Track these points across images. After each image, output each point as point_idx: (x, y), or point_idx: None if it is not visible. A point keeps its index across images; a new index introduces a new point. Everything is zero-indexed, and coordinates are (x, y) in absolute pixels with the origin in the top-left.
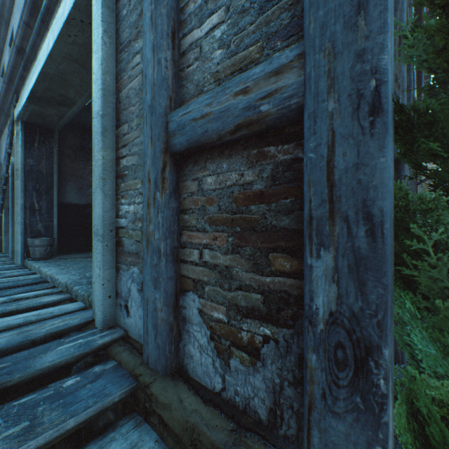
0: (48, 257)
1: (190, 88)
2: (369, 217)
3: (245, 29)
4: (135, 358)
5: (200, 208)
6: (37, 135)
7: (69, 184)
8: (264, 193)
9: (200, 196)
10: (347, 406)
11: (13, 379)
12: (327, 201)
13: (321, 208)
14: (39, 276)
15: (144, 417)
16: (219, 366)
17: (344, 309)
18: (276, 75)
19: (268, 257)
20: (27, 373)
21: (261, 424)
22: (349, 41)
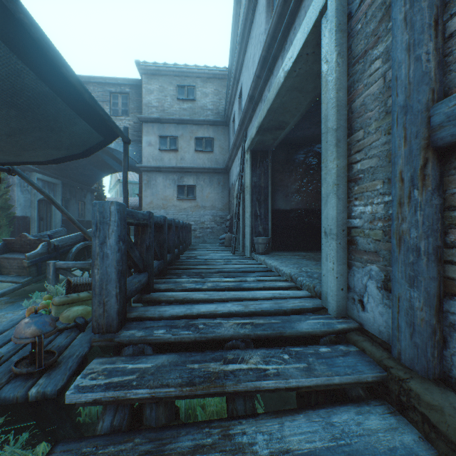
0: (266, 252)
1: None
2: None
3: None
4: (379, 350)
5: None
6: (258, 158)
7: (277, 193)
8: None
9: None
10: None
11: (286, 332)
12: None
13: None
14: (265, 266)
15: (397, 408)
16: None
17: None
18: None
19: None
20: (292, 331)
21: None
22: None
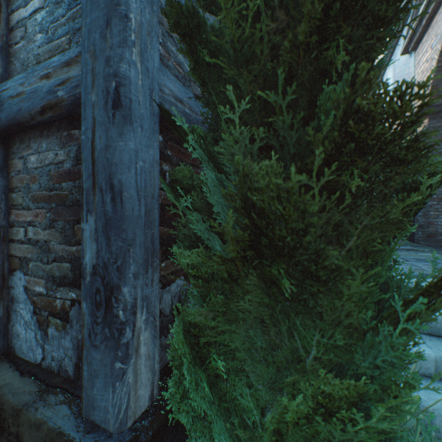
0: None
1: (18, 66)
2: (112, 187)
3: (59, 19)
4: None
5: (26, 186)
6: None
7: None
8: (72, 172)
9: (25, 174)
10: (102, 338)
11: None
12: (92, 175)
13: (89, 181)
14: None
15: None
16: (40, 338)
17: (100, 261)
18: (68, 66)
19: (74, 228)
20: None
21: (69, 380)
22: (103, 48)
